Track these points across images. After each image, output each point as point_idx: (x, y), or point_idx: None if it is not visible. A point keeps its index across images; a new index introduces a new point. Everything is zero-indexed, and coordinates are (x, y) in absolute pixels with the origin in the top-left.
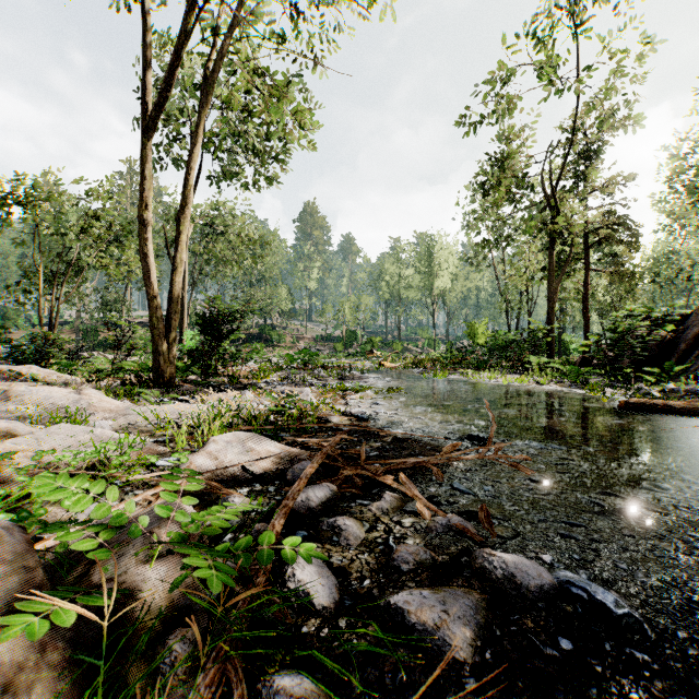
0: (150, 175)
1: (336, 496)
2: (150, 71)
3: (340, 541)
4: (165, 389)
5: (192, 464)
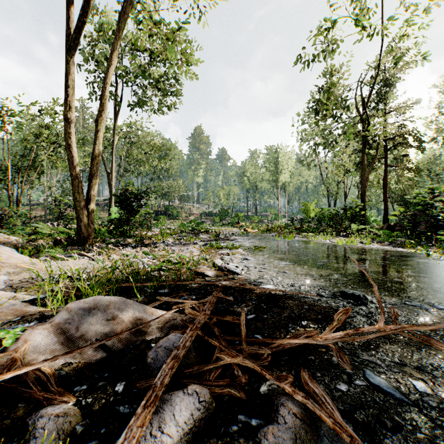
0: (72, 84)
1: (209, 410)
2: (72, 4)
3: None
4: (82, 247)
5: (26, 344)
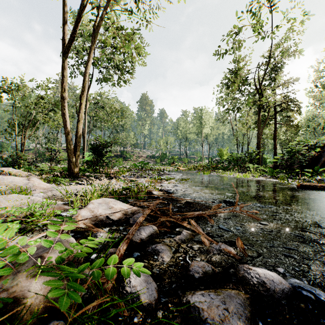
0: (66, 75)
1: (156, 232)
2: (66, 24)
3: (158, 258)
4: (73, 179)
5: (79, 215)
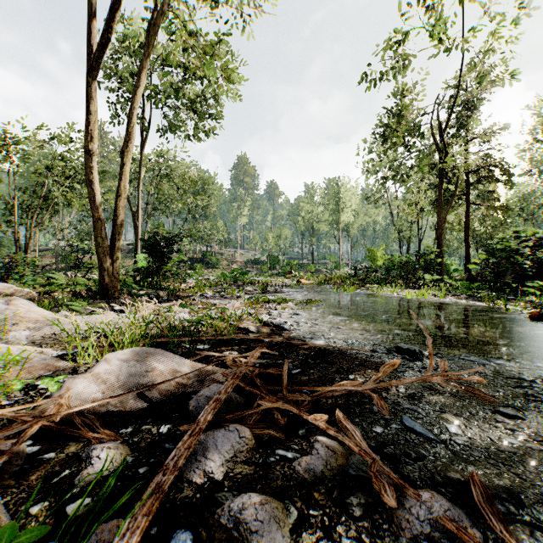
0: (94, 110)
1: (249, 445)
2: (94, 17)
3: None
4: (106, 300)
5: (69, 392)
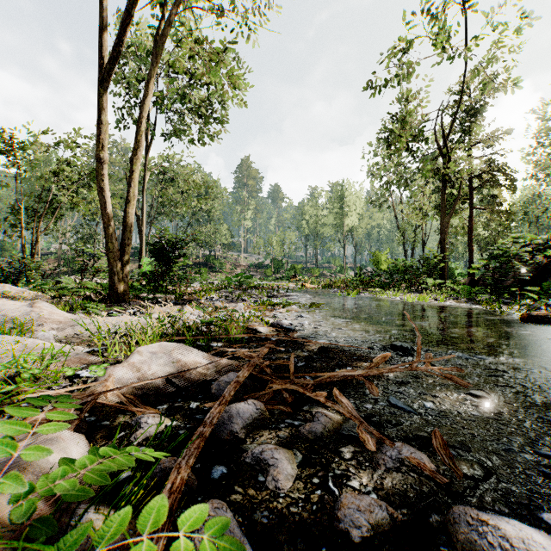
0: (105, 120)
1: (263, 415)
2: (105, 30)
3: (266, 481)
4: (117, 304)
5: (111, 377)
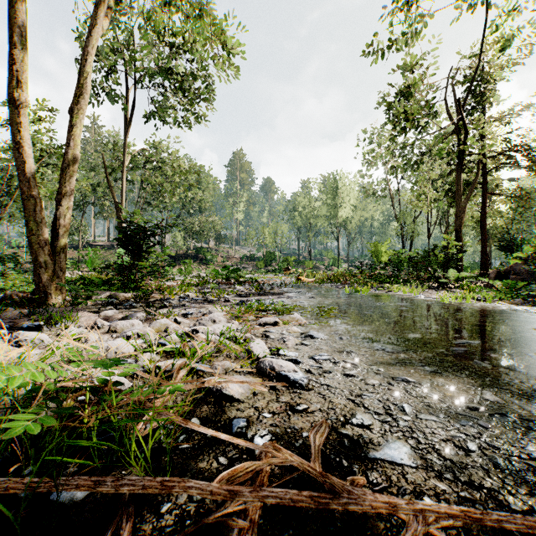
0: (22, 43)
1: None
2: None
3: None
4: (30, 310)
5: None
